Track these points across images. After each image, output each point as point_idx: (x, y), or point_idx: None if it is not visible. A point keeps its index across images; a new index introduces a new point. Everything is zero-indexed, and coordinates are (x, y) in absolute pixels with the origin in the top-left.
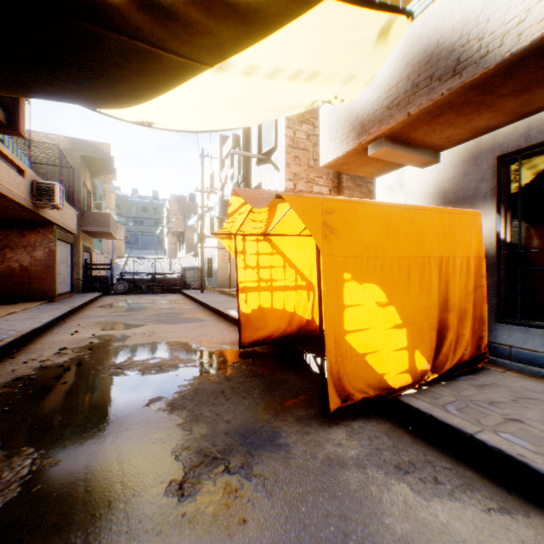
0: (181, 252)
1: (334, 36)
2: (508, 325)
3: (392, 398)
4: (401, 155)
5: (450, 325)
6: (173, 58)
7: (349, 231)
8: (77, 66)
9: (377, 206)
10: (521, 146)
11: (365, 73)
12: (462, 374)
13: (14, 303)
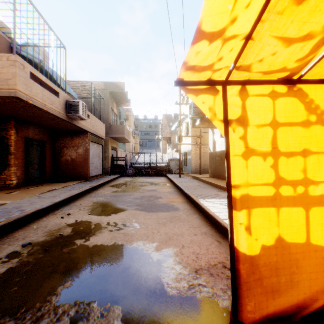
0: (169, 150)
1: None
2: None
3: None
4: None
5: None
6: None
7: None
8: None
9: None
10: None
11: None
12: None
13: (63, 182)
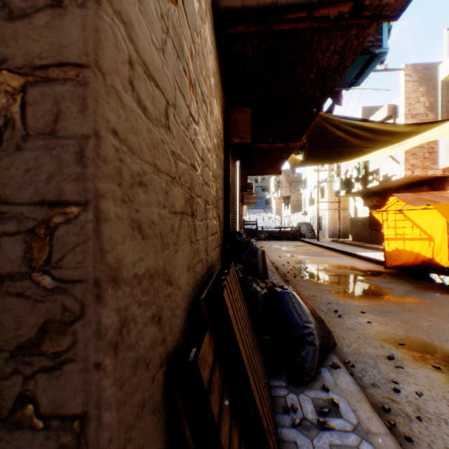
0: (286, 211)
1: None
2: None
3: None
4: None
5: None
6: (368, 149)
7: None
8: (329, 158)
9: None
10: None
11: None
12: None
13: None
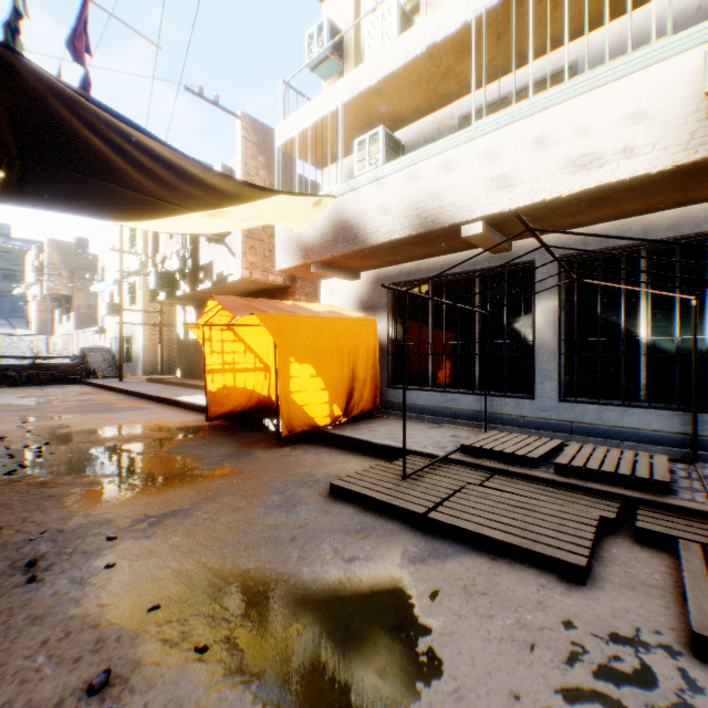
0: (65, 325)
1: (285, 206)
2: (393, 389)
3: (319, 431)
4: (333, 274)
5: (356, 389)
6: (171, 205)
7: (294, 333)
8: (91, 202)
9: (311, 318)
10: (398, 281)
11: (307, 220)
12: (364, 419)
13: None
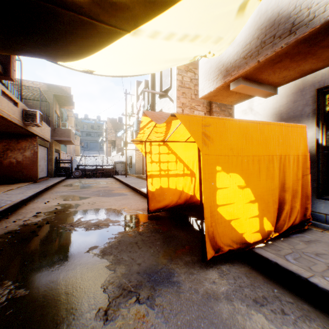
0: (113, 153)
1: (209, 10)
2: (324, 200)
3: (248, 249)
4: (252, 89)
5: (287, 201)
6: (104, 26)
7: (220, 138)
8: (43, 33)
9: (238, 121)
10: None
11: (229, 36)
12: (294, 233)
13: (12, 184)
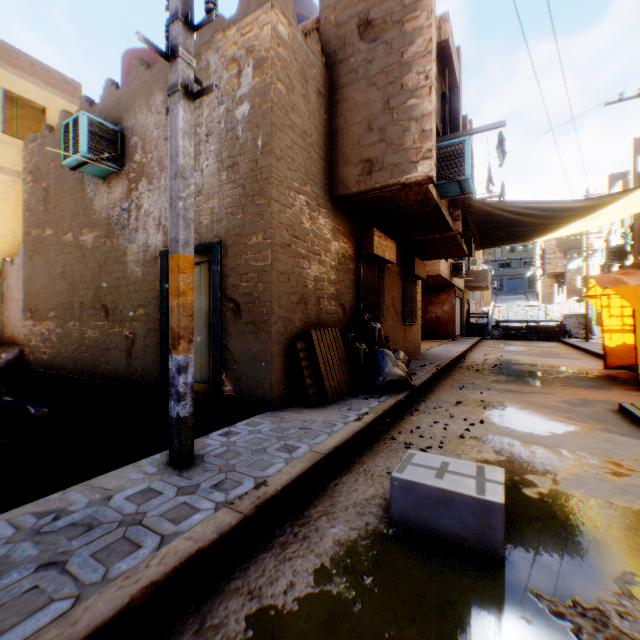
0: (559, 296)
1: None
2: None
3: None
4: None
5: None
6: (553, 225)
7: None
8: (509, 239)
9: None
10: None
11: None
12: None
13: (435, 339)
